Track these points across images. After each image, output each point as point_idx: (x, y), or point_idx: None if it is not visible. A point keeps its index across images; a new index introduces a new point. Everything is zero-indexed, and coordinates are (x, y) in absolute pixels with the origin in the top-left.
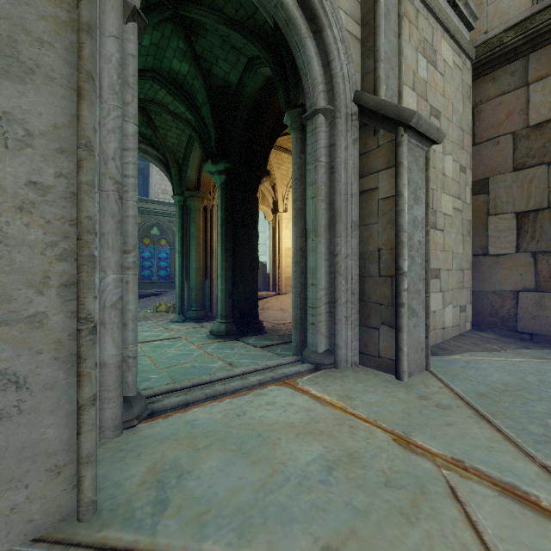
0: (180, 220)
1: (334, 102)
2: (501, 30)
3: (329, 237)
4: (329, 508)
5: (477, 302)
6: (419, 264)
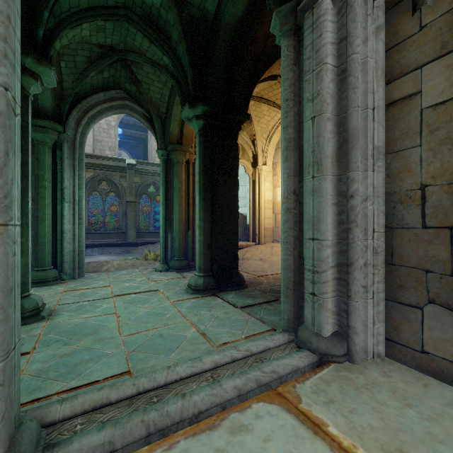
0: (163, 174)
1: None
2: None
3: (337, 171)
4: None
5: None
6: None
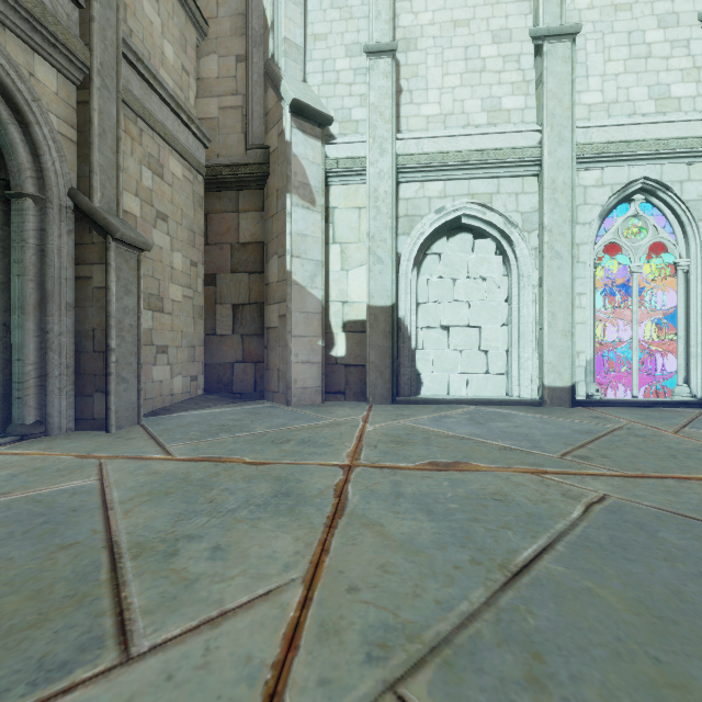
0: None
1: (45, 192)
2: (226, 161)
3: (40, 315)
4: (8, 485)
5: (209, 373)
6: (131, 342)
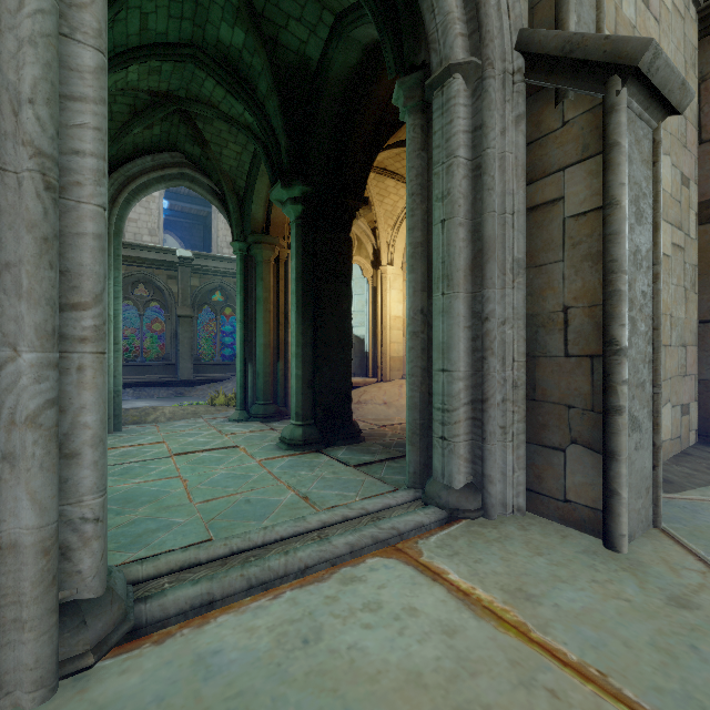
0: (242, 277)
1: (482, 50)
2: None
3: (472, 288)
4: None
5: (705, 398)
6: (643, 334)
